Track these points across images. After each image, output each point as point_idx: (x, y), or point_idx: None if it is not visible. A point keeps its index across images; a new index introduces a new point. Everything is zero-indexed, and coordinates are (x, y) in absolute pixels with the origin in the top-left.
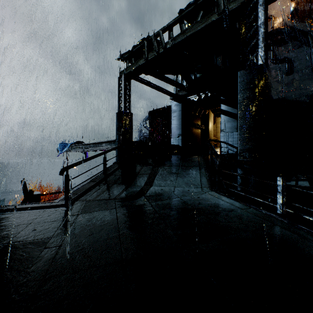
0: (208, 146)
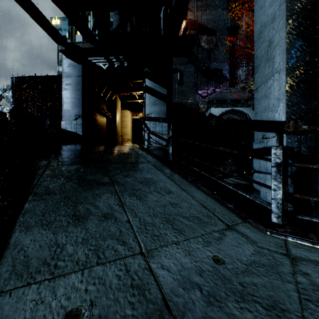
0: (116, 142)
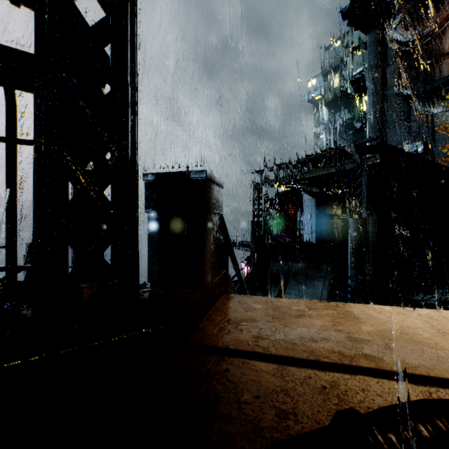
0: None
